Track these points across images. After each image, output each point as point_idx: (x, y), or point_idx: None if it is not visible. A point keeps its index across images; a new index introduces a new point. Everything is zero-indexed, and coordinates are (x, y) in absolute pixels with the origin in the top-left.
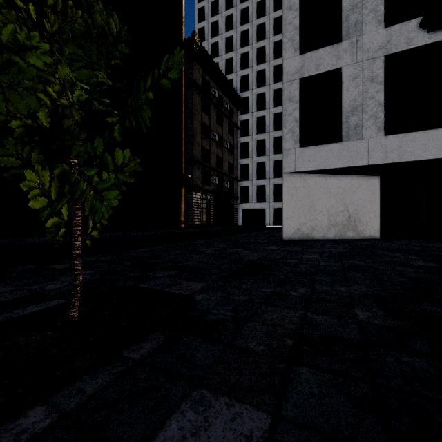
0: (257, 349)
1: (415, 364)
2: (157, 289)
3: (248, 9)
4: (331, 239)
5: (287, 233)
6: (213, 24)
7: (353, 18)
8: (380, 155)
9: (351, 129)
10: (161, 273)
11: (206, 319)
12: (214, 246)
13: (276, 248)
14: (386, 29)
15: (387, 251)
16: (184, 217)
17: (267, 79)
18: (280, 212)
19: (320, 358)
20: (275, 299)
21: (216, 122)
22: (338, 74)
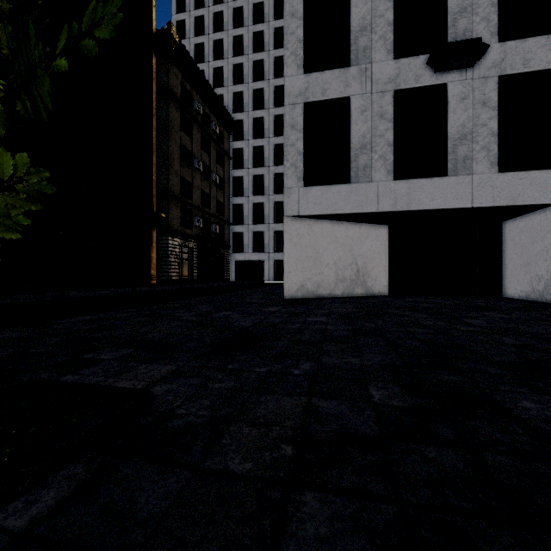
0: (241, 471)
1: (443, 460)
2: (93, 381)
3: (243, 10)
4: (338, 297)
5: (289, 290)
6: (197, 19)
7: (363, 42)
8: (389, 201)
9: (360, 169)
10: (107, 353)
11: (166, 426)
12: (195, 309)
13: (276, 310)
14: (395, 61)
15: (397, 309)
16: (155, 270)
17: (266, 101)
18: (282, 265)
19: (329, 472)
20: (271, 382)
21: (201, 147)
22: (347, 104)
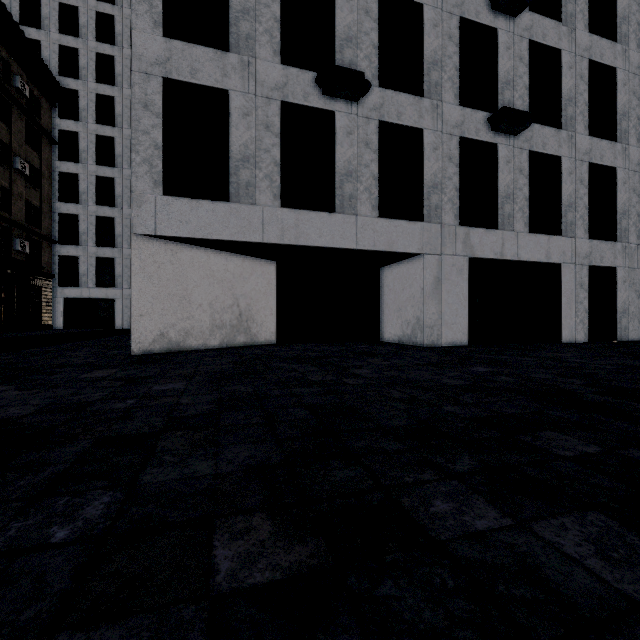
0: None
1: None
2: None
3: None
4: (215, 349)
5: (141, 341)
6: None
7: (245, 28)
8: (276, 231)
9: (242, 187)
10: None
11: None
12: None
13: (105, 376)
14: (283, 66)
15: (283, 361)
16: None
17: (119, 75)
18: None
19: None
20: None
21: None
22: (225, 99)
